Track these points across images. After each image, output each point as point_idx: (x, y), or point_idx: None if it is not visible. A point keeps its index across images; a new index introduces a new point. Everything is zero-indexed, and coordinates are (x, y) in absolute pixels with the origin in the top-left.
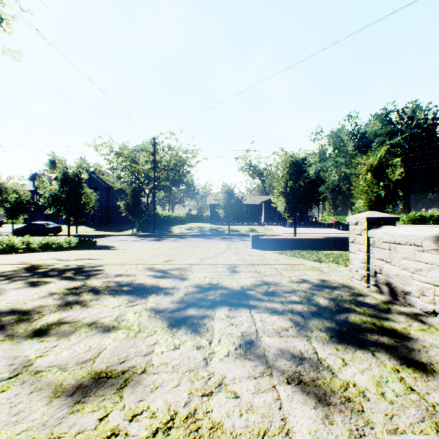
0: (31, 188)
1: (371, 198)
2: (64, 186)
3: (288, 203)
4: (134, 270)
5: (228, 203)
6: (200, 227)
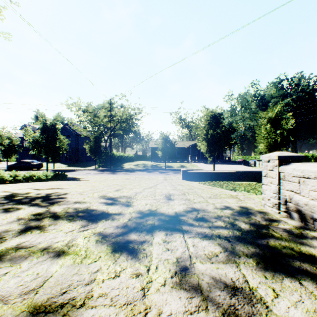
0: (21, 135)
1: (270, 142)
2: (43, 133)
3: (209, 146)
4: (90, 198)
5: (164, 146)
6: (144, 164)
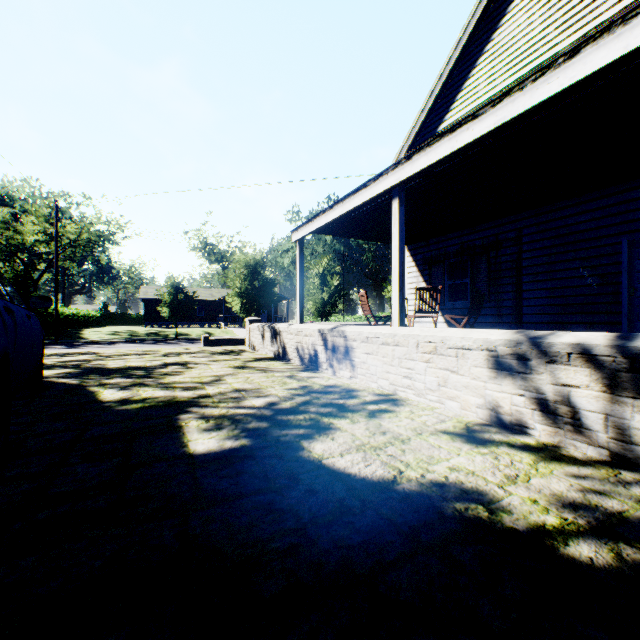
0: None
1: (318, 301)
2: None
3: (244, 303)
4: (122, 351)
5: (175, 299)
6: (131, 331)
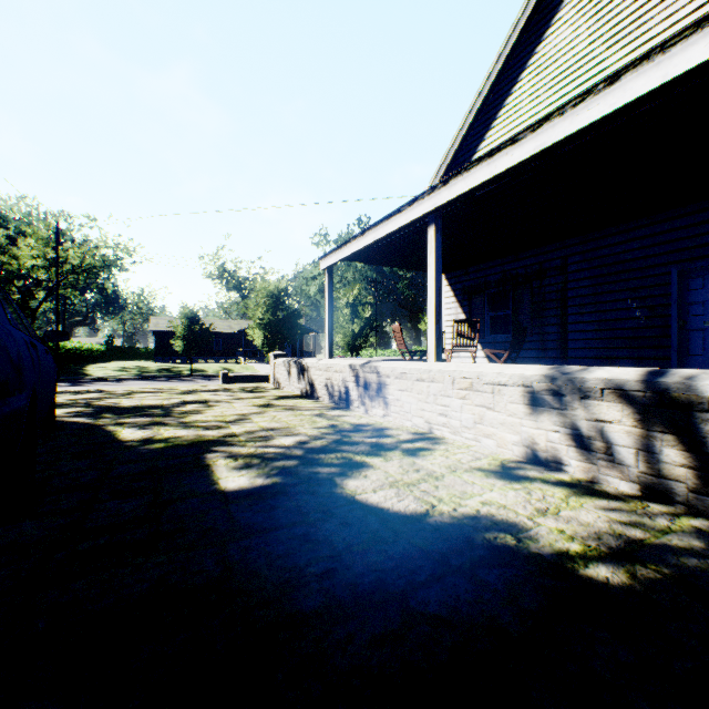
0: None
1: (348, 334)
2: None
3: (266, 336)
4: (134, 389)
5: (190, 332)
6: (141, 366)
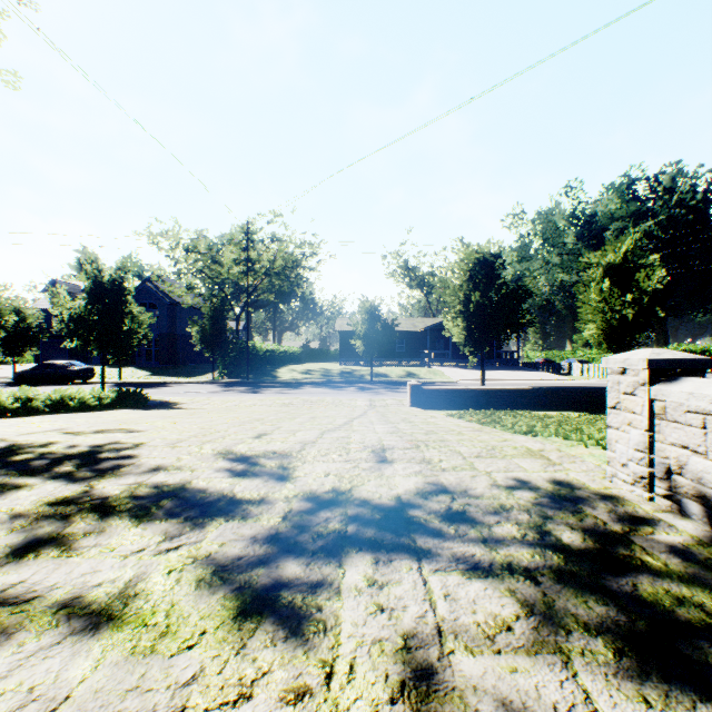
0: (46, 305)
1: (611, 322)
2: (94, 301)
3: (471, 330)
4: (194, 458)
5: (369, 330)
6: (324, 369)
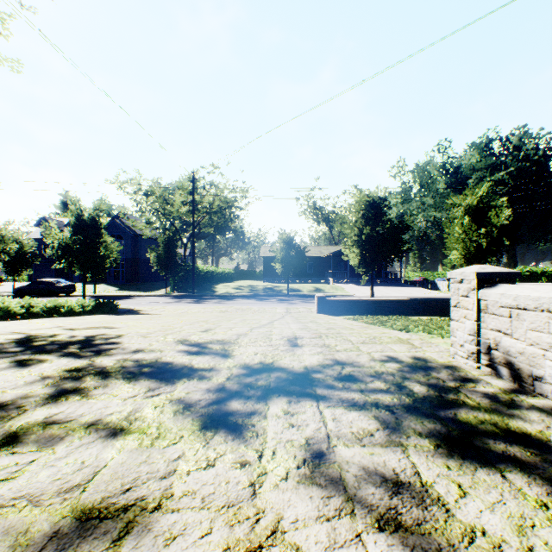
0: (37, 236)
1: (469, 249)
2: (77, 233)
3: (363, 255)
4: (161, 343)
5: (286, 255)
6: (252, 285)
